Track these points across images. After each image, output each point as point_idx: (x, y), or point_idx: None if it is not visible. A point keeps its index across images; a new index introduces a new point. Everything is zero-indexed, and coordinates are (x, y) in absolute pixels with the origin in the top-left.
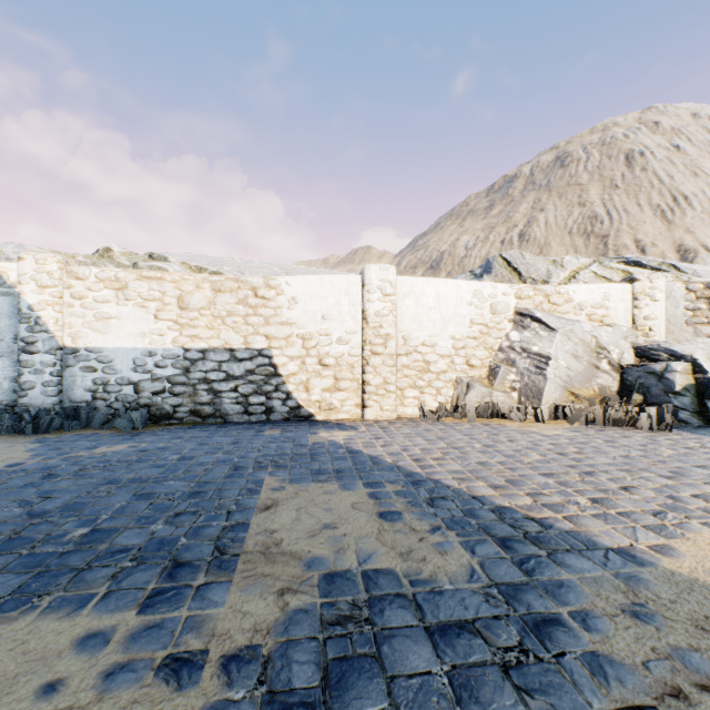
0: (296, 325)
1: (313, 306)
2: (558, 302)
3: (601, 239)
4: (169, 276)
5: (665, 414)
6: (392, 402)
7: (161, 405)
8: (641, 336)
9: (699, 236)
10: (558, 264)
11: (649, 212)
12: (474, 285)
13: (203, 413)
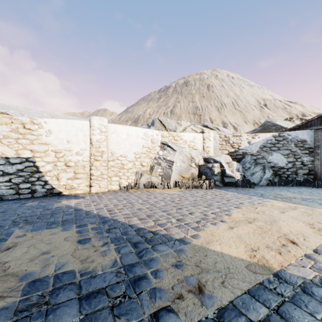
0: (51, 145)
1: (61, 135)
2: (178, 139)
3: (199, 116)
4: None
5: (211, 183)
6: (105, 183)
7: None
8: (206, 154)
9: (228, 119)
10: (179, 124)
11: (214, 108)
12: (144, 130)
13: None
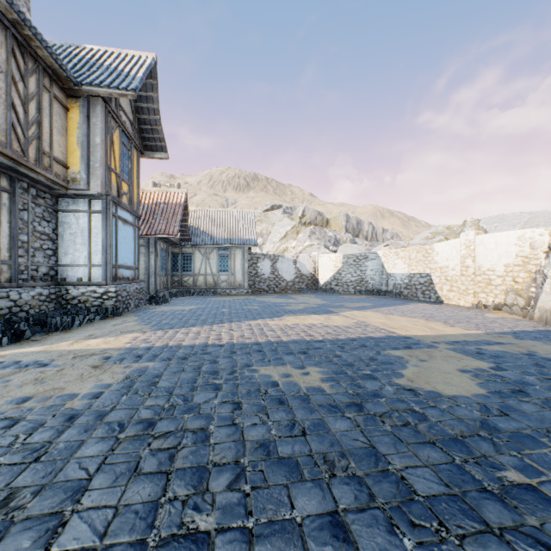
0: (438, 263)
1: (443, 255)
2: None
3: None
4: (407, 249)
5: None
6: (469, 298)
7: (405, 292)
8: None
9: None
10: None
11: None
12: (518, 233)
13: (413, 296)
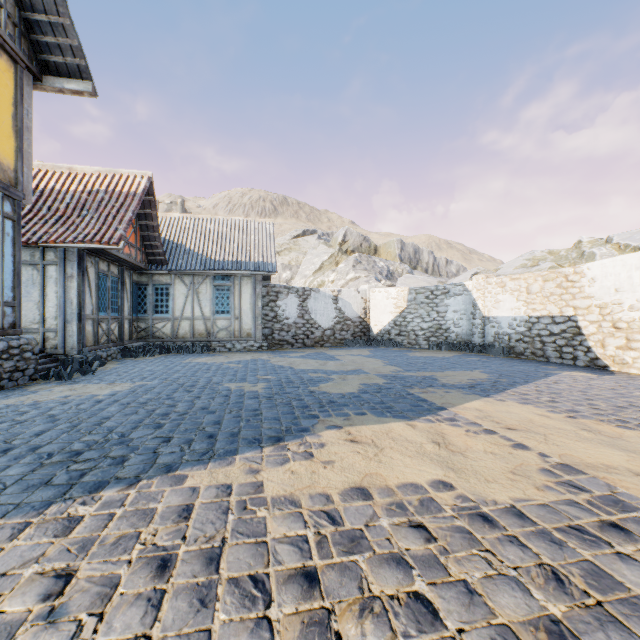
0: (594, 298)
1: (607, 282)
2: None
3: None
4: (522, 276)
5: None
6: None
7: (518, 347)
8: None
9: None
10: None
11: None
12: None
13: (537, 354)
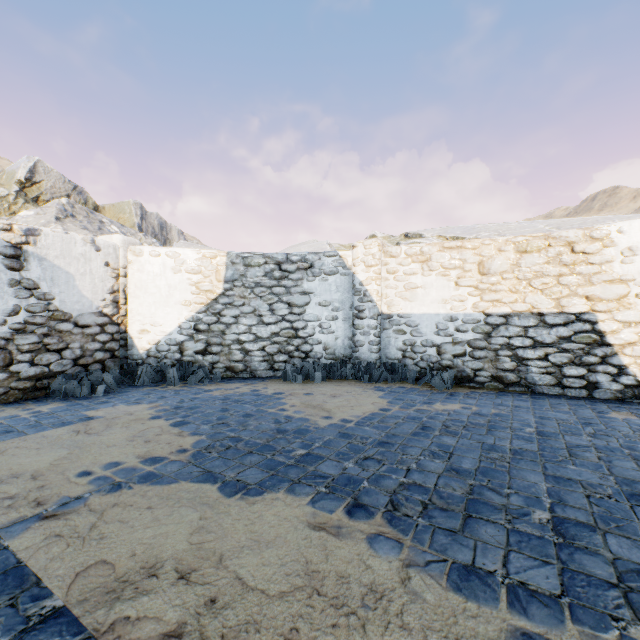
0: (634, 282)
1: None
2: None
3: None
4: (468, 244)
5: None
6: None
7: (461, 367)
8: None
9: None
10: None
11: None
12: None
13: (505, 379)
